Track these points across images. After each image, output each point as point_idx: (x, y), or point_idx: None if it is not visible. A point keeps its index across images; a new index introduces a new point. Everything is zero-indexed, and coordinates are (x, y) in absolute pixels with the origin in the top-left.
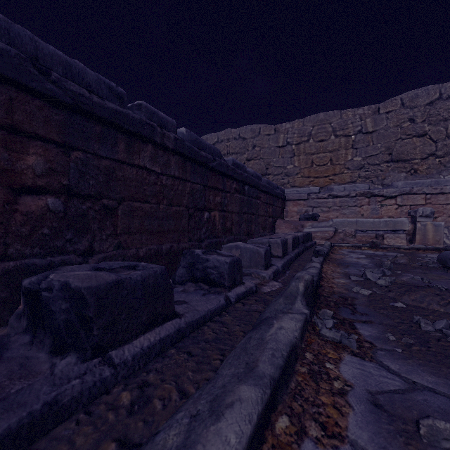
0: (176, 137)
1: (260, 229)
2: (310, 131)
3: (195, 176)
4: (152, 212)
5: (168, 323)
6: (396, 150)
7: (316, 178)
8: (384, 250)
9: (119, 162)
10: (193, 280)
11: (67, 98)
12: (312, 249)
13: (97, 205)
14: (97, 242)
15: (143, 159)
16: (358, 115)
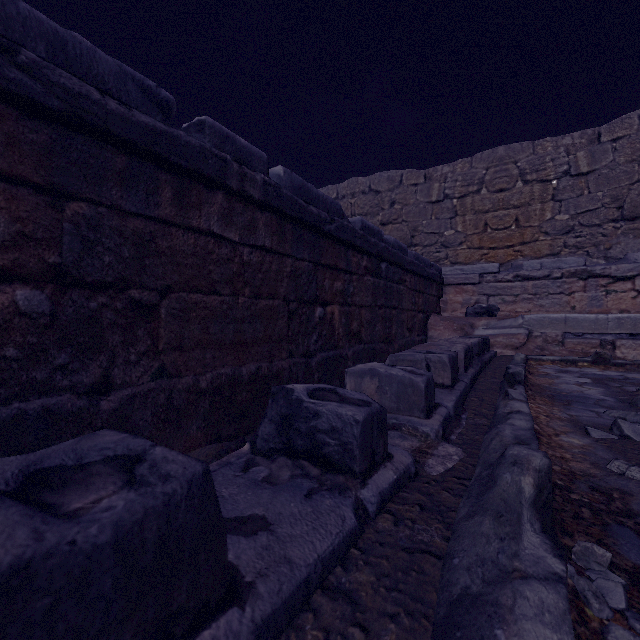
0: (266, 180)
1: (405, 331)
2: (482, 175)
3: (300, 248)
4: (225, 310)
5: (204, 634)
6: (630, 200)
7: (491, 250)
8: (620, 369)
9: (163, 223)
10: (289, 453)
11: (54, 100)
12: (494, 367)
13: (119, 301)
14: (119, 368)
15: (206, 217)
16: (564, 147)
